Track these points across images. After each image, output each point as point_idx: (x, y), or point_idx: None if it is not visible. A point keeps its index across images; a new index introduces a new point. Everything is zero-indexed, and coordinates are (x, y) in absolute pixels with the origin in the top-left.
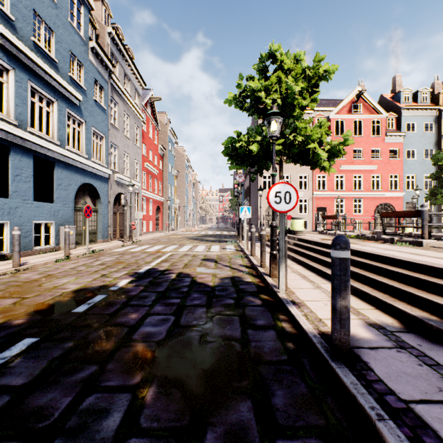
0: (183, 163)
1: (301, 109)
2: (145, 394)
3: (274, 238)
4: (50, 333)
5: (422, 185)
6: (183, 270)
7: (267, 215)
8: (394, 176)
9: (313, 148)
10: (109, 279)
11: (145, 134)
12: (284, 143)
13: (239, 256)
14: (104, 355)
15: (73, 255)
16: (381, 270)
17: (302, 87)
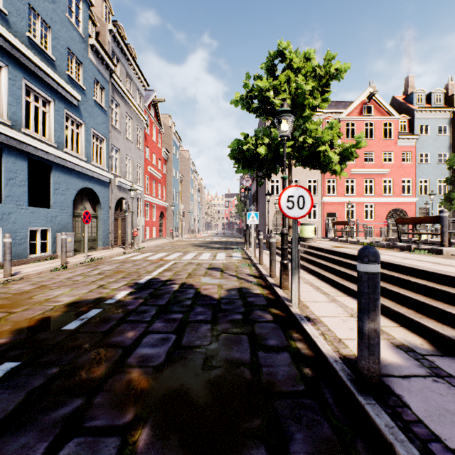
0: (187, 167)
1: (311, 109)
2: (136, 438)
3: (285, 246)
4: (33, 355)
5: (436, 190)
6: (186, 281)
7: (275, 221)
8: (406, 180)
9: (324, 151)
10: (106, 291)
11: (148, 137)
12: (294, 146)
13: (247, 265)
14: (93, 384)
15: (71, 263)
16: (403, 282)
17: (312, 86)
